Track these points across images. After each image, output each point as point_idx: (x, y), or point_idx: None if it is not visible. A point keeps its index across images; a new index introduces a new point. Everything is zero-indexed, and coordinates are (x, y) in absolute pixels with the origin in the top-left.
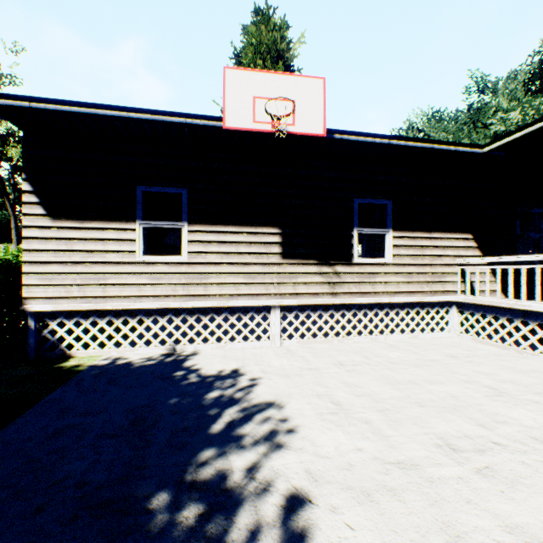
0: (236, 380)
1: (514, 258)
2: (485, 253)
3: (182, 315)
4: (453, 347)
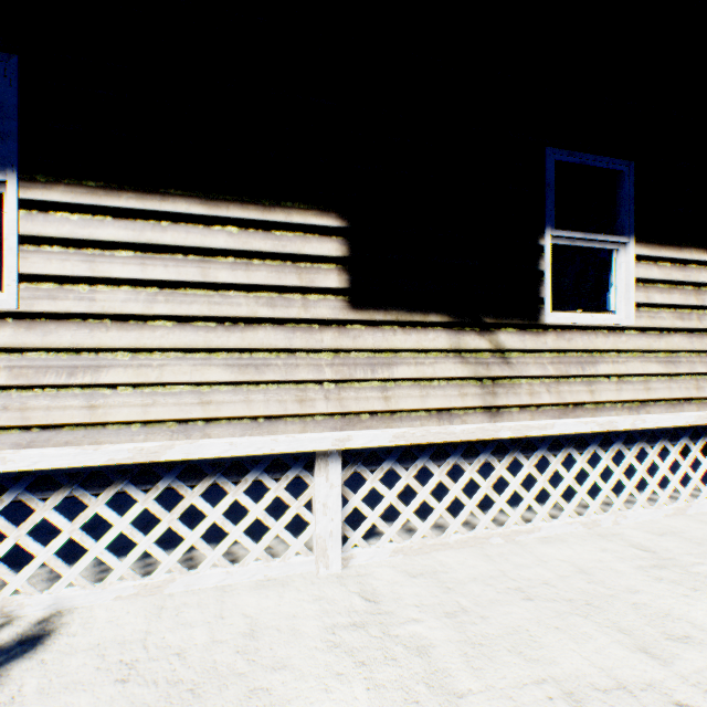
0: None
1: None
2: None
3: (7, 493)
4: None
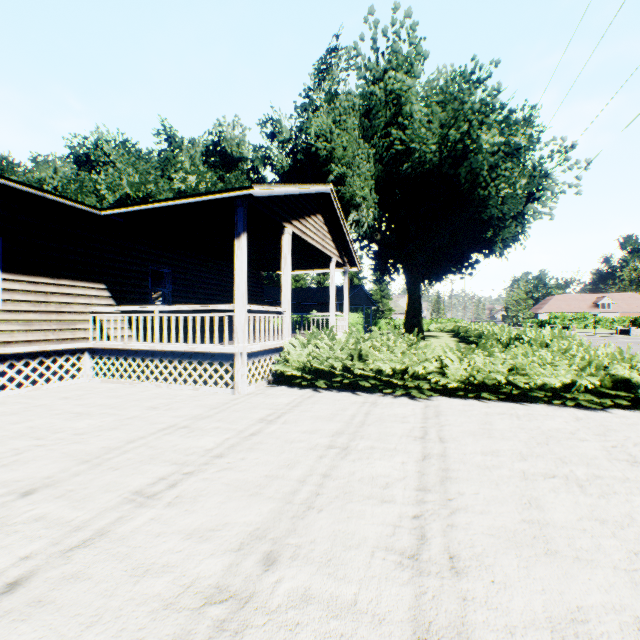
0: None
1: (129, 308)
2: (121, 302)
3: None
4: (77, 390)
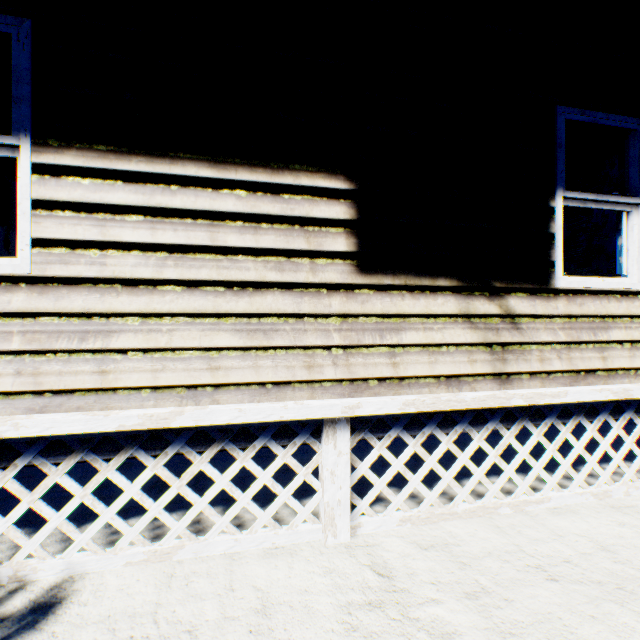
0: None
1: None
2: None
3: (21, 458)
4: None
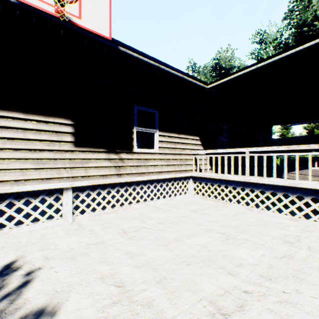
0: (3, 282)
1: (221, 150)
2: (205, 148)
3: None
4: (193, 204)
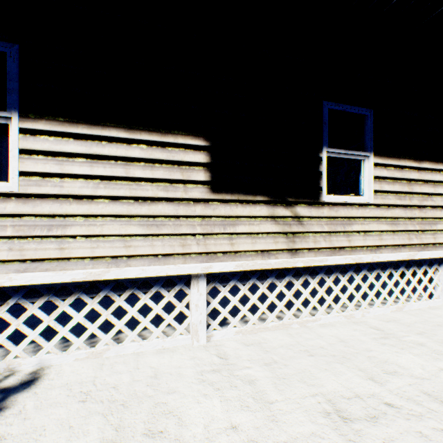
0: None
1: None
2: None
3: (11, 299)
4: None
